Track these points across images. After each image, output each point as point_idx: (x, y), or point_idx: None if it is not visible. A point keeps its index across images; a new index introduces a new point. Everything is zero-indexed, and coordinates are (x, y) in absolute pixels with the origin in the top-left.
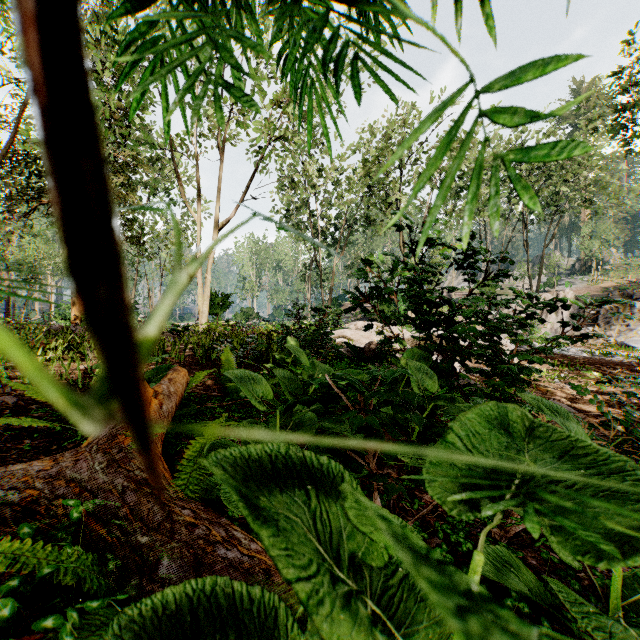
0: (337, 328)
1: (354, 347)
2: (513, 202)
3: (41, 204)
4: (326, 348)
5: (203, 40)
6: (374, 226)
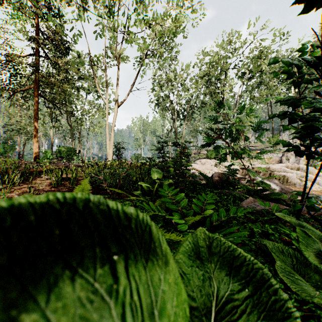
0: (188, 163)
1: (206, 176)
2: (289, 91)
3: (16, 92)
4: (186, 177)
5: (110, 0)
6: (207, 107)
